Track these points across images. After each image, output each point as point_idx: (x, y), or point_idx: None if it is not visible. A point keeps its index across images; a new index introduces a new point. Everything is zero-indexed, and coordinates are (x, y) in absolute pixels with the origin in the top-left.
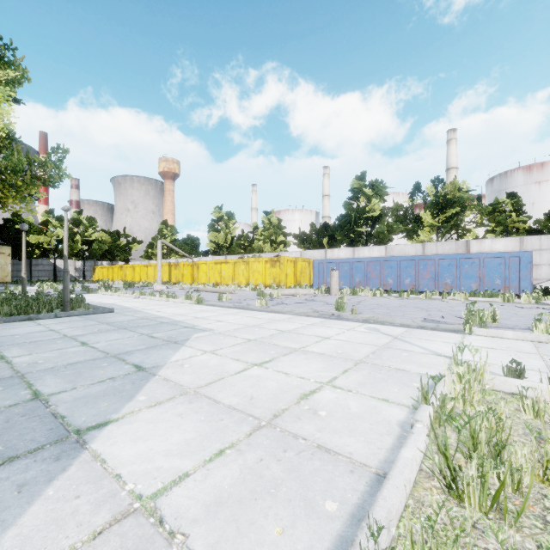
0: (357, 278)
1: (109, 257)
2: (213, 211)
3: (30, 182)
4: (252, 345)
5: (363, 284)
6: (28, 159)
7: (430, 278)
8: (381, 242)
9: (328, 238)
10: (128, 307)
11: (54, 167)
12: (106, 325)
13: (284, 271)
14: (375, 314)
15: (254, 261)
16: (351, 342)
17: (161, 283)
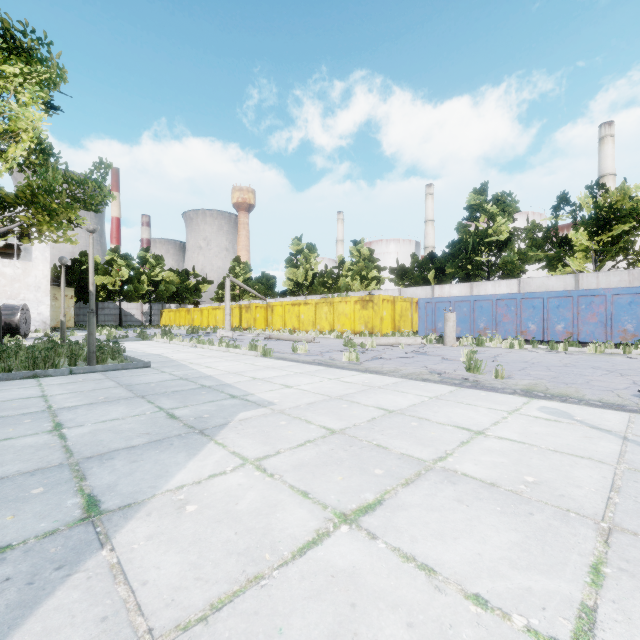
0: (480, 322)
1: (177, 299)
2: (291, 244)
3: (66, 204)
4: (336, 447)
5: (491, 331)
6: (65, 177)
7: (598, 322)
8: (509, 275)
9: (435, 271)
10: (174, 359)
11: (95, 185)
12: (124, 389)
13: (378, 314)
14: (536, 380)
15: (340, 302)
16: (536, 447)
17: (229, 328)
